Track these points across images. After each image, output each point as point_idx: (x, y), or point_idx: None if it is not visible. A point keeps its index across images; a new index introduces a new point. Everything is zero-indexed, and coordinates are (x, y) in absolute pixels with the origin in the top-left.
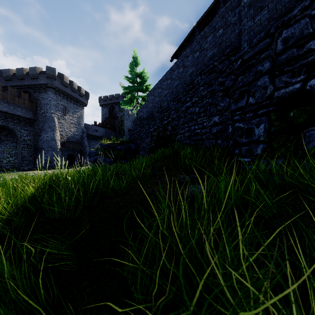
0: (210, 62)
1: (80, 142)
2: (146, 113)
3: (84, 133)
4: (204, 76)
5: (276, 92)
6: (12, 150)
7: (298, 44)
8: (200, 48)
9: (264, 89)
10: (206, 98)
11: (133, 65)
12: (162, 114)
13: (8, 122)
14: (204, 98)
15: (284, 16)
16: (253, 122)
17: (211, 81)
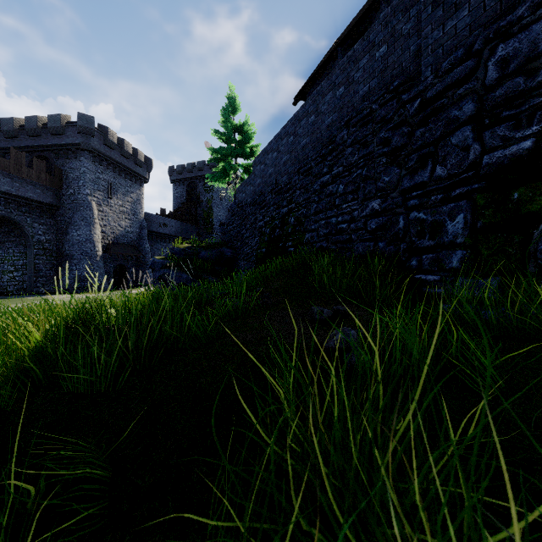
0: (364, 104)
1: (137, 246)
2: (251, 194)
3: (144, 229)
4: (353, 129)
5: (486, 156)
6: (17, 259)
7: (526, 68)
8: (346, 80)
9: (464, 151)
10: (358, 167)
11: (228, 111)
12: (278, 196)
13: (10, 211)
14: (354, 167)
15: (499, 19)
16: (443, 210)
17: (366, 138)
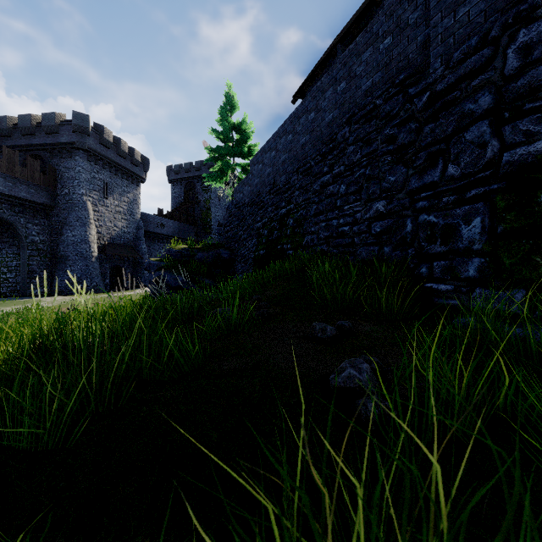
0: (367, 99)
1: (133, 246)
2: (248, 195)
3: (141, 230)
4: (355, 126)
5: (506, 153)
6: (11, 261)
7: None
8: (347, 74)
9: (480, 148)
10: (361, 166)
11: (225, 109)
12: (277, 197)
13: (3, 211)
14: (356, 166)
15: (519, 3)
16: (457, 213)
17: (369, 136)
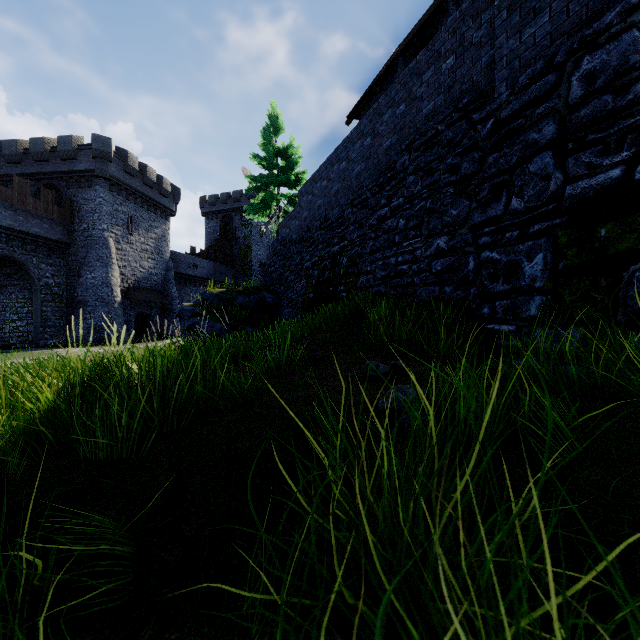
0: (428, 124)
1: (162, 290)
2: (296, 230)
3: (171, 271)
4: (415, 154)
5: (569, 186)
6: (21, 306)
7: (615, 84)
8: (407, 96)
9: (543, 181)
10: (421, 199)
11: (269, 131)
12: (329, 232)
13: (13, 249)
14: (416, 199)
15: (585, 27)
16: (519, 249)
17: (431, 165)
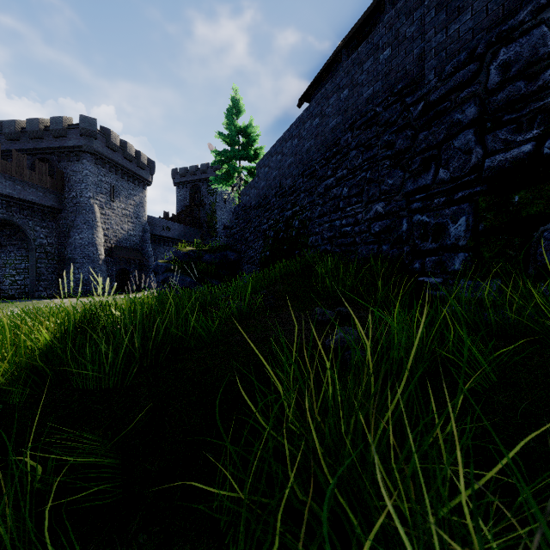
0: (368, 106)
1: (139, 249)
2: (255, 197)
3: (147, 233)
4: (357, 132)
5: (488, 159)
6: (19, 263)
7: (527, 72)
8: (350, 82)
9: (466, 155)
10: (362, 170)
11: (232, 113)
12: (283, 199)
13: (12, 214)
14: (358, 170)
15: (501, 24)
16: (446, 213)
17: (370, 141)
